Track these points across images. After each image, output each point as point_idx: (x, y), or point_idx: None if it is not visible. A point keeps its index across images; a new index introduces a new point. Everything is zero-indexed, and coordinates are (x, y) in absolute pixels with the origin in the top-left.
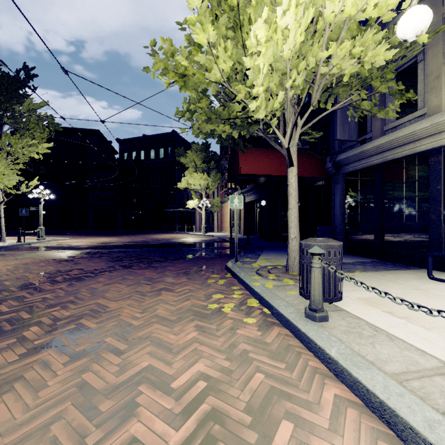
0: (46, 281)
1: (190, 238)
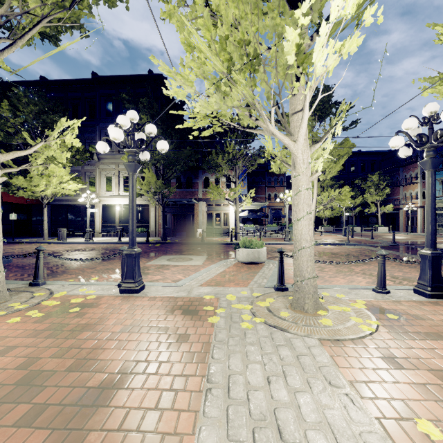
0: None
1: None
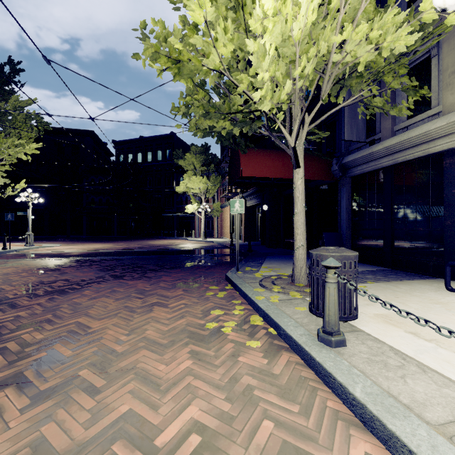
0: (25, 295)
1: (189, 244)
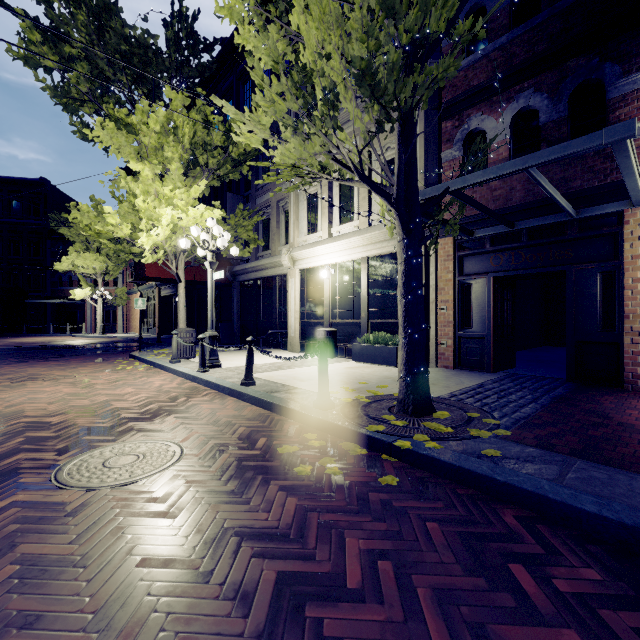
0: None
1: (81, 340)
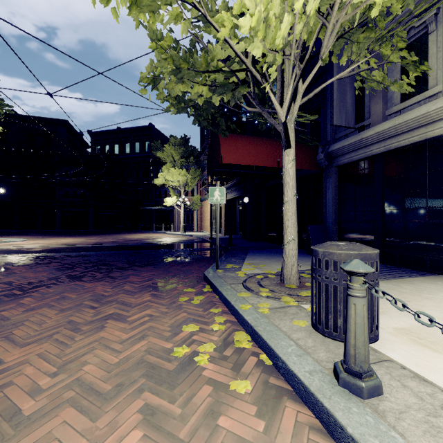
0: None
1: (167, 238)
